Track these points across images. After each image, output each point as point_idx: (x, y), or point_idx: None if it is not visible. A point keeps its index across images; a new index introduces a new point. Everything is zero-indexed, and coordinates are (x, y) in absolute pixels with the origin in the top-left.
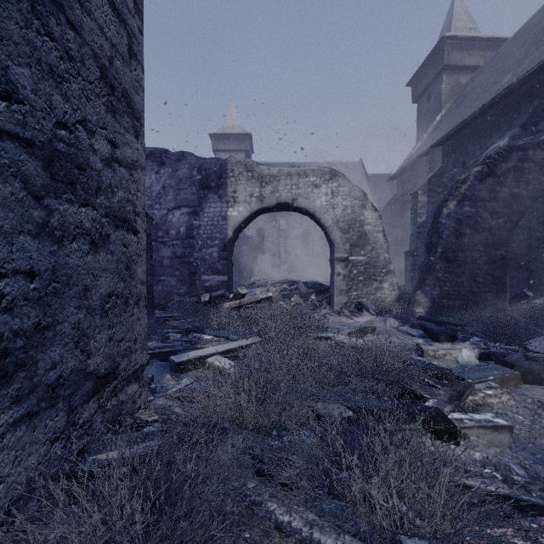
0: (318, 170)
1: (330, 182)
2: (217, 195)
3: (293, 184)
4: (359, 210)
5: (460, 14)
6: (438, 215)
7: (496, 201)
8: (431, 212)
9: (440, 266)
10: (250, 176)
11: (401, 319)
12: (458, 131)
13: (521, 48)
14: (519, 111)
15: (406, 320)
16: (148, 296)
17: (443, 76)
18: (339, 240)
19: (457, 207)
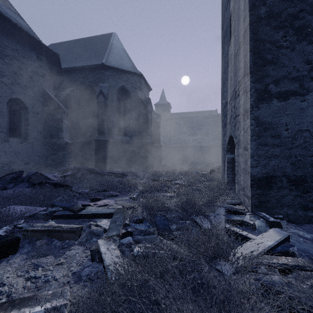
0: None
1: None
2: None
3: None
4: None
5: None
6: None
7: None
8: None
9: None
10: None
11: None
12: None
13: None
14: None
15: None
16: None
17: None
18: None
19: None
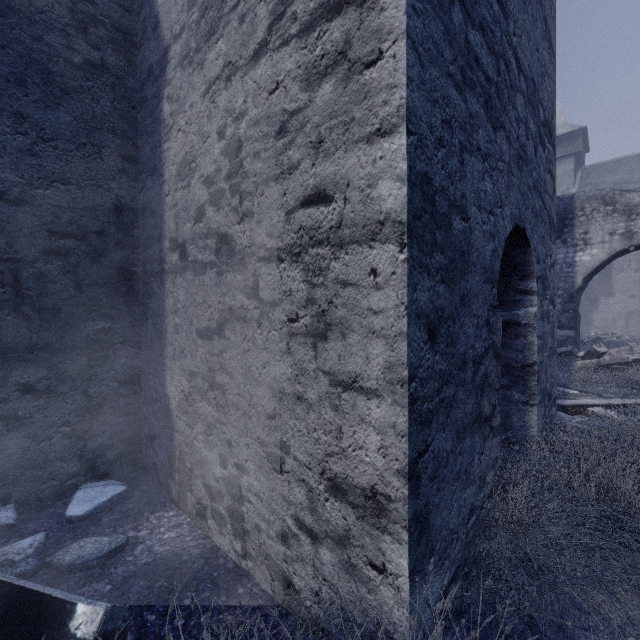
0: None
1: None
2: (559, 240)
3: None
4: None
5: None
6: None
7: None
8: None
9: None
10: (609, 210)
11: None
12: None
13: None
14: None
15: None
16: None
17: None
18: None
19: None
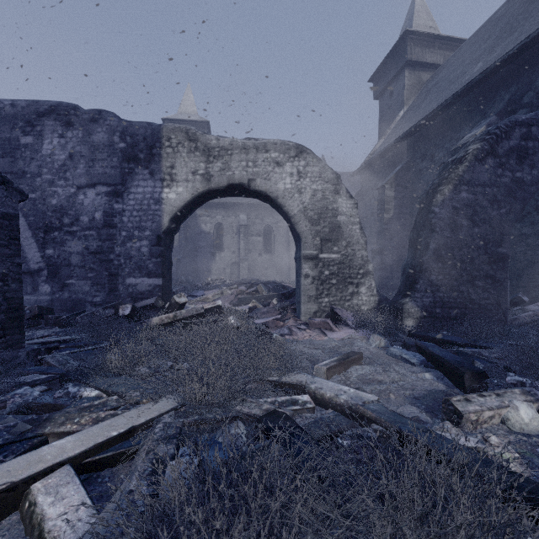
0: (281, 144)
1: (296, 159)
2: (147, 171)
3: (250, 161)
4: (332, 196)
5: (420, 12)
6: (427, 203)
7: (498, 187)
8: (398, 208)
9: (433, 266)
10: (193, 147)
11: (386, 334)
12: (427, 122)
13: (487, 40)
14: (494, 99)
15: (393, 335)
16: (10, 314)
17: (405, 72)
18: (307, 234)
19: (453, 193)
